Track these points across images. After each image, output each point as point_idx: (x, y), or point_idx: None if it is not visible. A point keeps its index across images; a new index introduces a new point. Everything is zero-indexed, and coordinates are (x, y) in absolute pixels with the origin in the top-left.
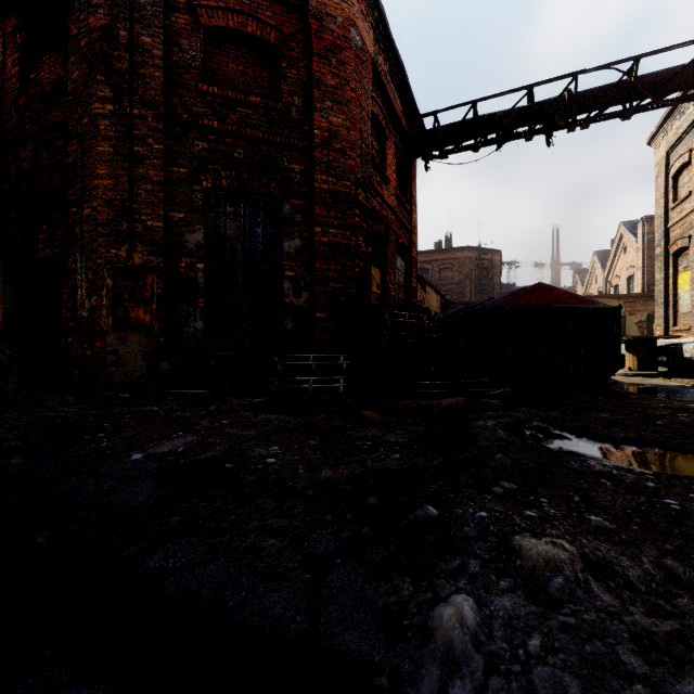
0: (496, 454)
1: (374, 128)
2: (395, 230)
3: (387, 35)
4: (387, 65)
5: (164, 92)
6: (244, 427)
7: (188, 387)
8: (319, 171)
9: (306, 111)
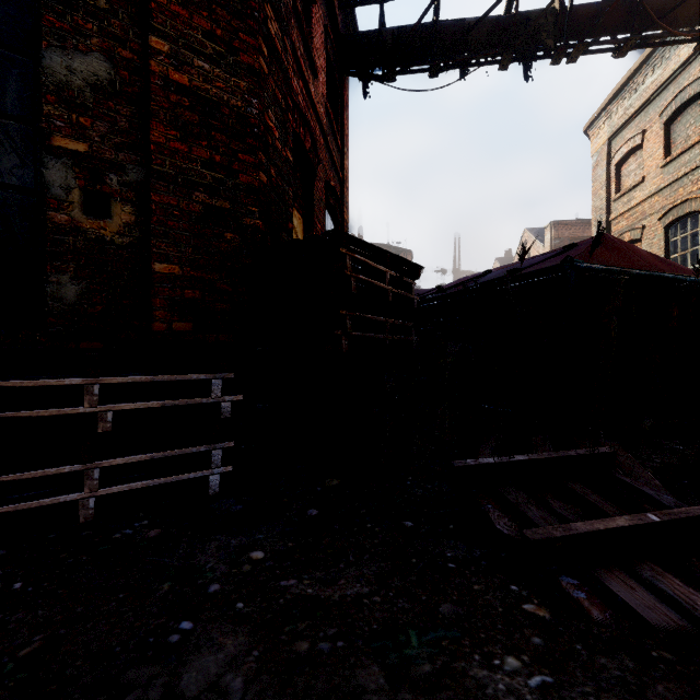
0: None
1: None
2: (324, 164)
3: None
4: None
5: None
6: None
7: None
8: None
9: None
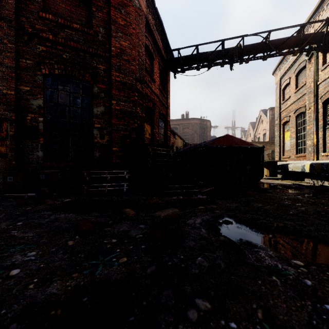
0: (197, 258)
1: (147, 52)
2: (158, 106)
3: (153, 5)
4: (154, 21)
5: (15, 13)
6: (30, 228)
7: (28, 191)
8: (114, 70)
9: (107, 36)
